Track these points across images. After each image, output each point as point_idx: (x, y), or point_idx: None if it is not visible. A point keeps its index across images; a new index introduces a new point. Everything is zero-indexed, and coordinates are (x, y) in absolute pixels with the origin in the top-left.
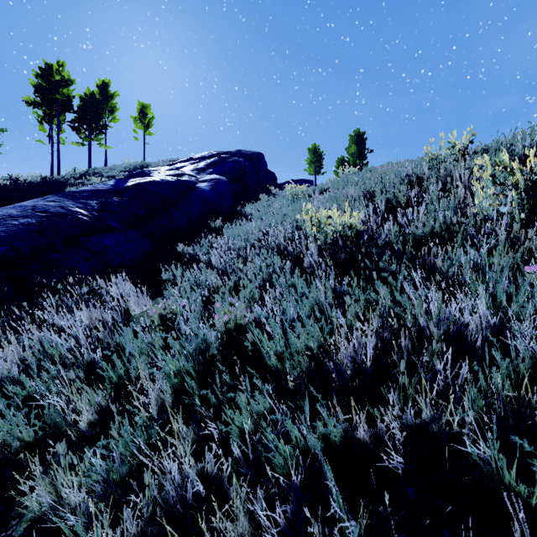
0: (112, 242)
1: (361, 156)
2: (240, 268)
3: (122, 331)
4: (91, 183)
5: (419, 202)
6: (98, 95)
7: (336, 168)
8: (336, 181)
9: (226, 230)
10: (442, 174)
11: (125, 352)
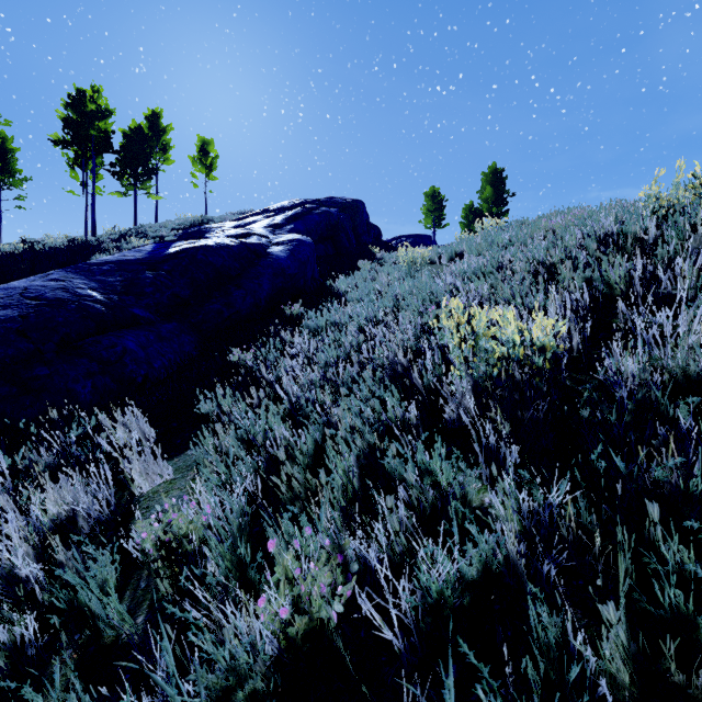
0: (135, 343)
1: (498, 202)
2: (326, 402)
3: (115, 530)
4: (130, 247)
5: (648, 286)
6: (147, 129)
7: (463, 218)
8: (471, 241)
9: (308, 321)
10: (700, 236)
11: (90, 615)
